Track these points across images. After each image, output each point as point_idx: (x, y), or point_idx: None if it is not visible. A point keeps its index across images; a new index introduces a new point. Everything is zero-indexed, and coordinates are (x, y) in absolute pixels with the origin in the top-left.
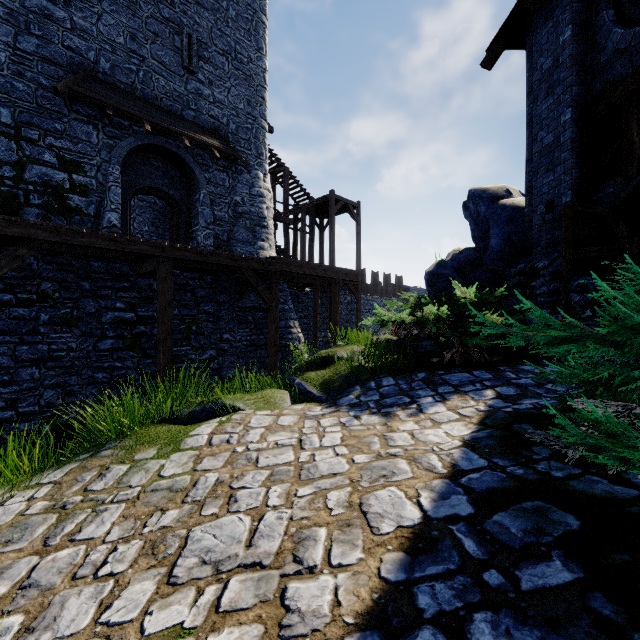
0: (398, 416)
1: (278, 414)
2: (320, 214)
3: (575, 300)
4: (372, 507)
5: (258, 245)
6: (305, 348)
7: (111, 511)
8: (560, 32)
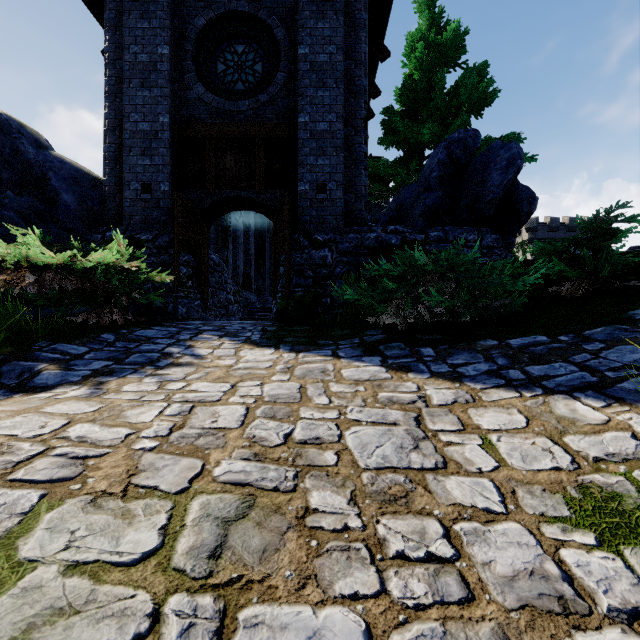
0: (194, 362)
1: (20, 412)
2: None
3: (184, 272)
4: (363, 377)
5: None
6: None
7: (266, 639)
8: (159, 43)
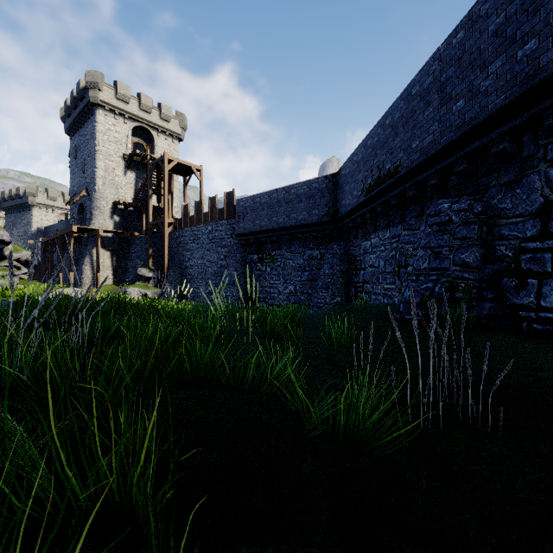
0: None
1: None
2: (189, 170)
3: None
4: None
5: (90, 224)
6: (86, 267)
7: None
8: None
